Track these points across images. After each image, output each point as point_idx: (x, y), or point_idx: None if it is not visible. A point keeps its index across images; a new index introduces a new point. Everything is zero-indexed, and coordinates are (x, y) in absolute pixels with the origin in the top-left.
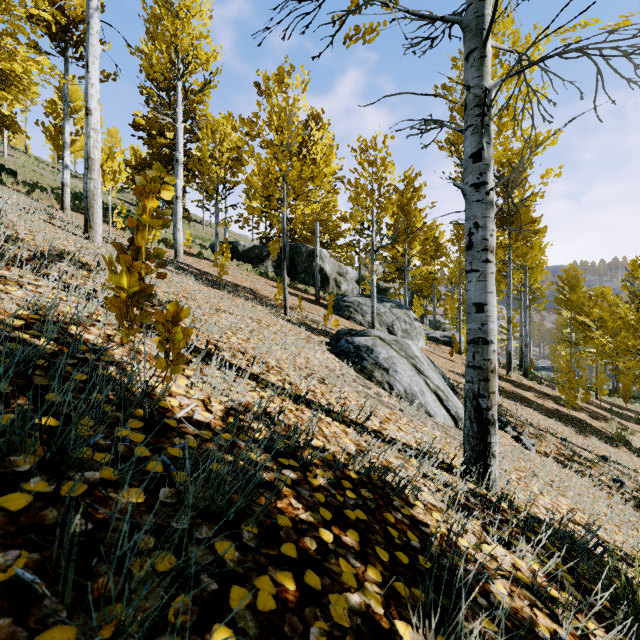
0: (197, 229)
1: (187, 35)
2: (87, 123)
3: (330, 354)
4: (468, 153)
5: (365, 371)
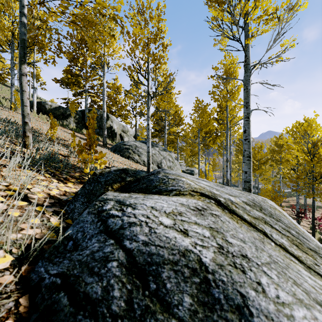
0: None
1: None
2: None
3: None
4: None
5: None
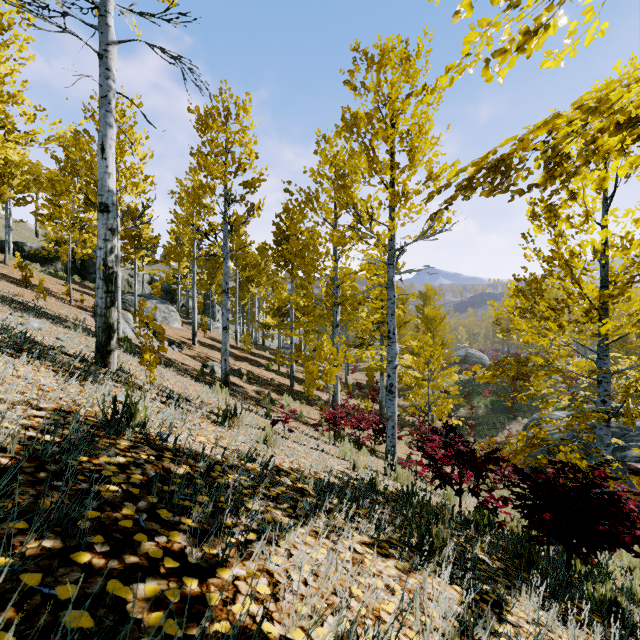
0: None
1: None
2: None
3: (91, 317)
4: None
5: None
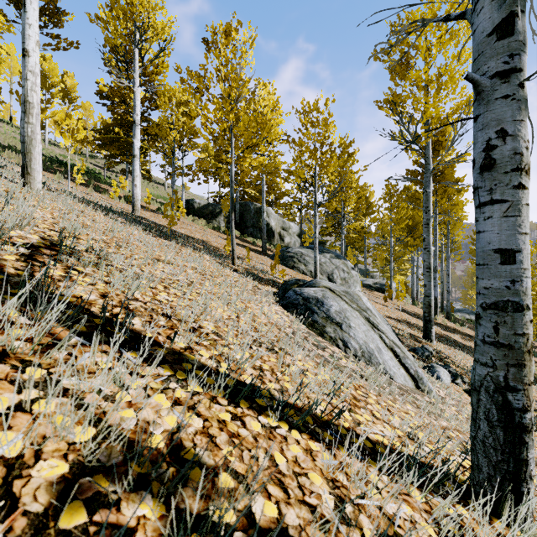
0: (160, 190)
1: (144, 6)
2: (24, 65)
3: (278, 306)
4: (486, 30)
5: (316, 326)
